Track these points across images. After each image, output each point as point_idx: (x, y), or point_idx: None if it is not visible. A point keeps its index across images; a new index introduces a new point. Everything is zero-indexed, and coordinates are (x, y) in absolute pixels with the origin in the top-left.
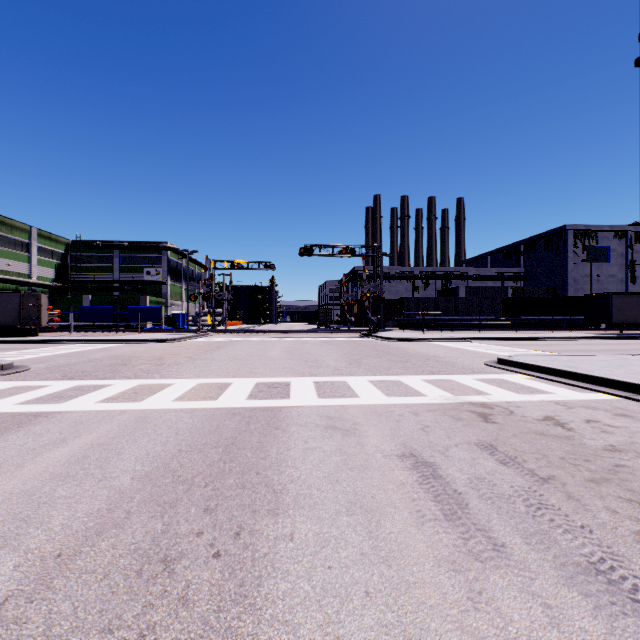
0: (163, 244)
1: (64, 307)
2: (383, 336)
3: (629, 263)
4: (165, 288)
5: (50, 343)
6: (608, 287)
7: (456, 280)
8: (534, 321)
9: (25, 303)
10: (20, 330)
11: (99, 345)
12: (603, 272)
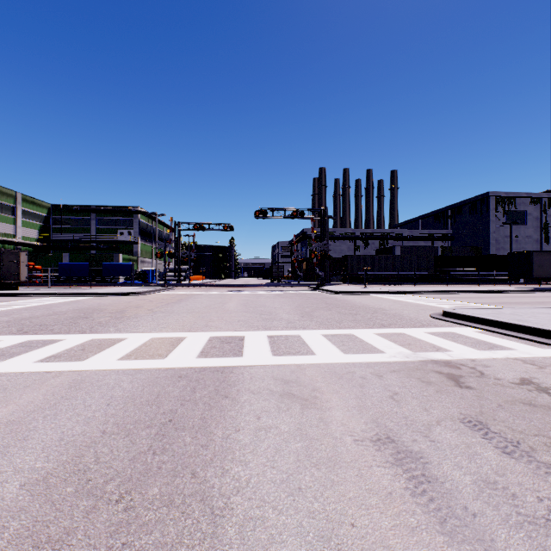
0: (135, 208)
1: (46, 264)
2: (330, 289)
3: (543, 225)
4: (136, 247)
5: (26, 296)
6: (525, 246)
7: (392, 240)
8: (462, 276)
9: (5, 260)
10: (1, 284)
11: (70, 298)
12: (521, 233)
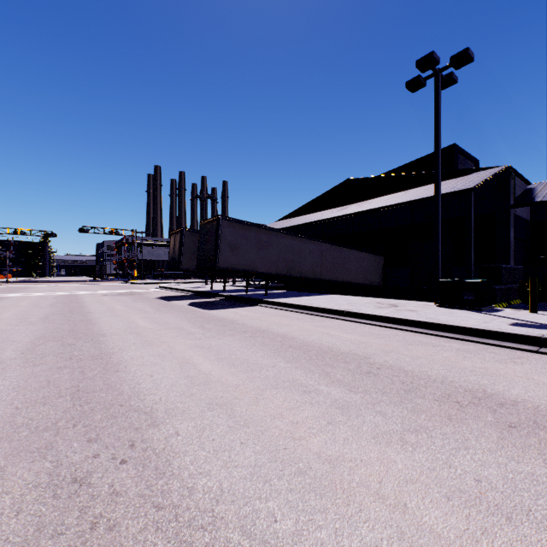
0: None
1: None
2: (133, 282)
3: None
4: None
5: None
6: None
7: None
8: None
9: None
10: None
11: None
12: None
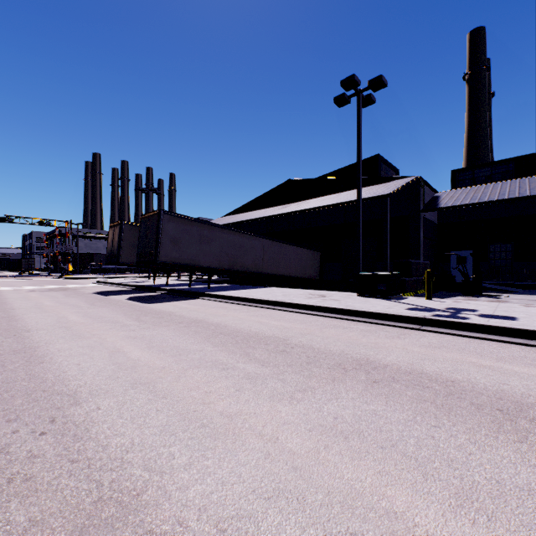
0: None
1: None
2: (67, 277)
3: None
4: None
5: None
6: None
7: None
8: None
9: None
10: None
11: None
12: None
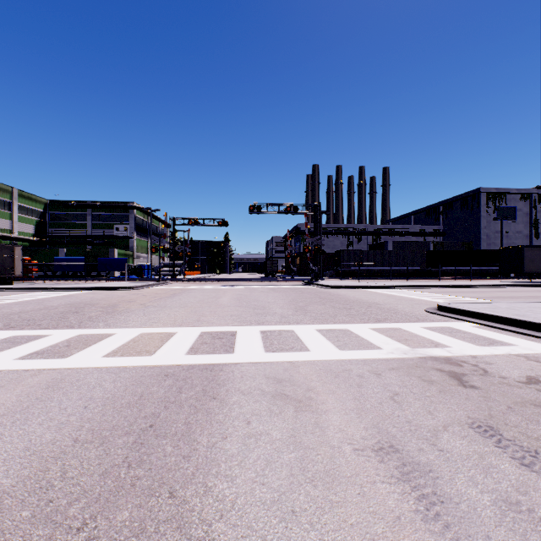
0: (130, 204)
1: (42, 259)
2: (324, 284)
3: (533, 221)
4: (132, 242)
5: (19, 291)
6: (515, 242)
7: (385, 236)
8: (453, 271)
9: None
10: None
11: (64, 292)
12: (511, 229)
